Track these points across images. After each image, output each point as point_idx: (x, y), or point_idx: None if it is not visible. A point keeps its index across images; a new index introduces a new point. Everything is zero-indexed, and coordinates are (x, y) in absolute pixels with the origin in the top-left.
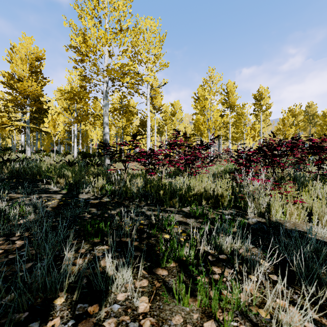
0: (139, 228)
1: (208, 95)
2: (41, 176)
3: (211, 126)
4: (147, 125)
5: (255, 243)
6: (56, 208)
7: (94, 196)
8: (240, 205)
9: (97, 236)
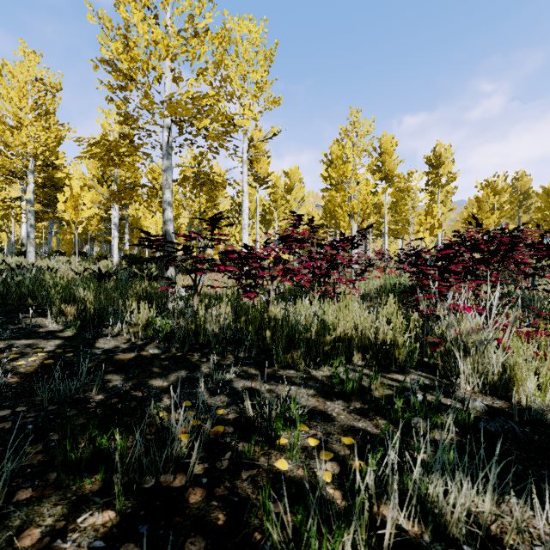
0: (212, 435)
1: (351, 155)
2: (36, 299)
3: (356, 209)
4: (244, 208)
5: (518, 489)
6: (30, 377)
7: (130, 343)
8: (432, 362)
9: (97, 470)
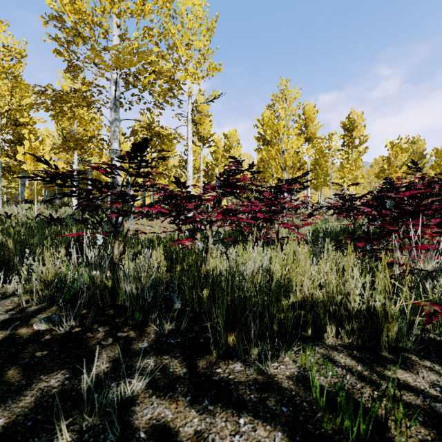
0: None
1: (283, 114)
2: None
3: (288, 161)
4: (188, 162)
5: None
6: None
7: (17, 309)
8: (430, 338)
9: None
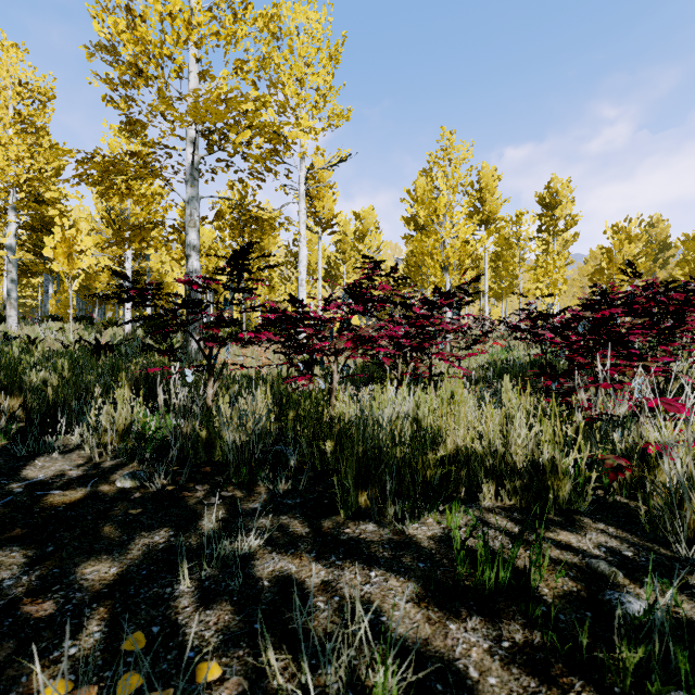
0: None
1: (445, 186)
2: None
3: (452, 258)
4: (300, 258)
5: None
6: None
7: (89, 465)
8: (614, 500)
9: None
